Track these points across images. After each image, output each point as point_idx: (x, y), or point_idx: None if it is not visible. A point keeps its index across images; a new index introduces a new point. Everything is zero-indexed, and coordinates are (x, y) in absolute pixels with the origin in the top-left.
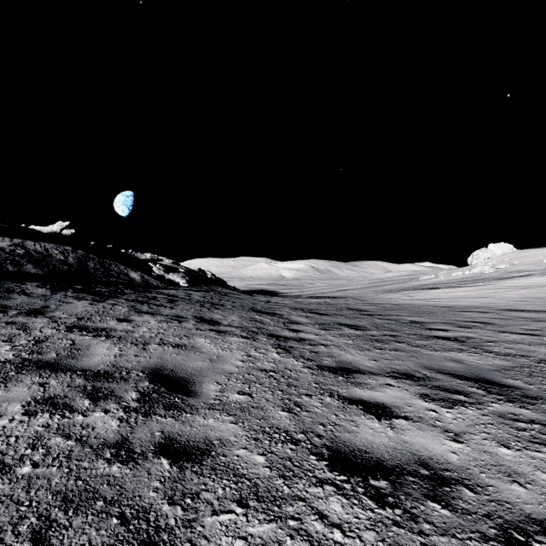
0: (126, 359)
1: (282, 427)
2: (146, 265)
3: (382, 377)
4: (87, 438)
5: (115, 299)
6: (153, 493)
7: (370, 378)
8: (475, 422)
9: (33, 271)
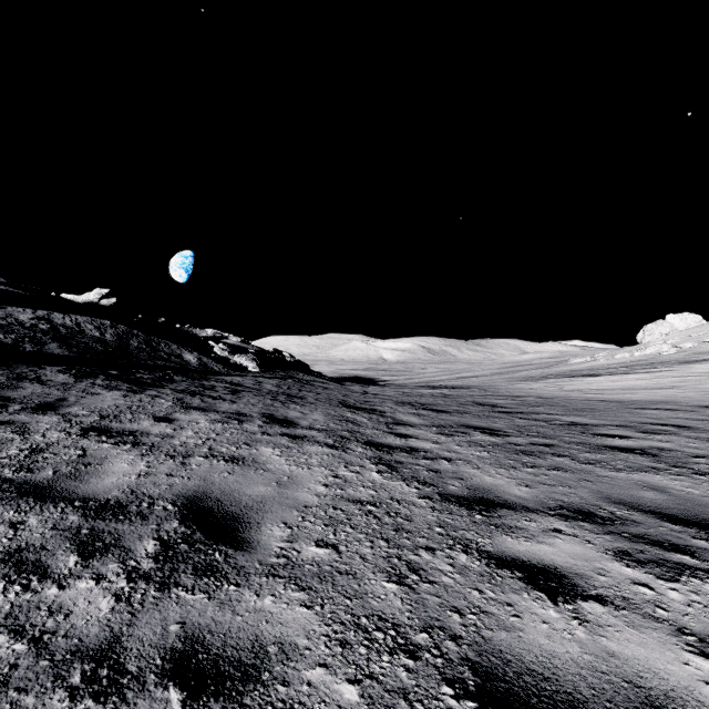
0: (153, 481)
1: (389, 617)
2: (205, 344)
3: (544, 516)
4: (51, 636)
5: (159, 388)
6: None
7: (526, 518)
8: None
9: (58, 352)
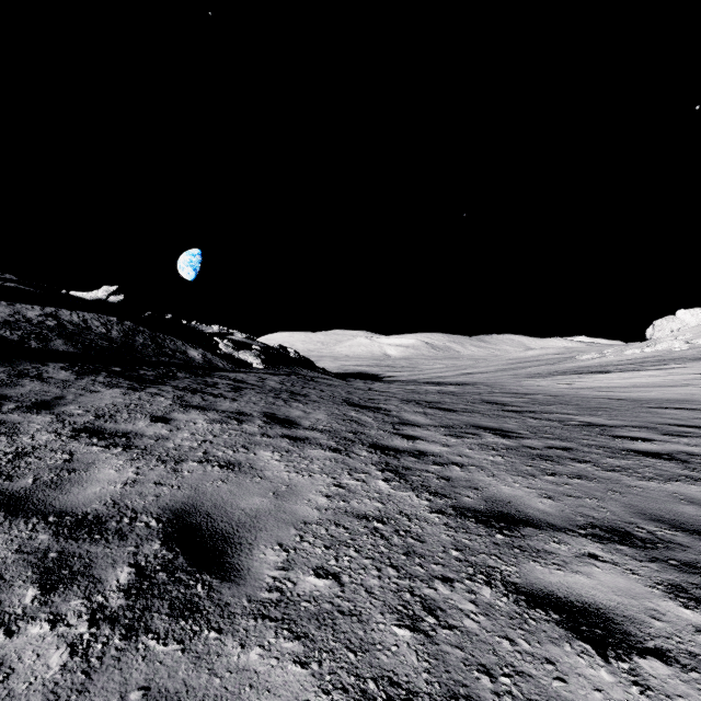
0: (140, 491)
1: (403, 680)
2: (211, 341)
3: (575, 537)
4: None
5: (160, 386)
6: None
7: (554, 539)
8: None
9: (62, 348)
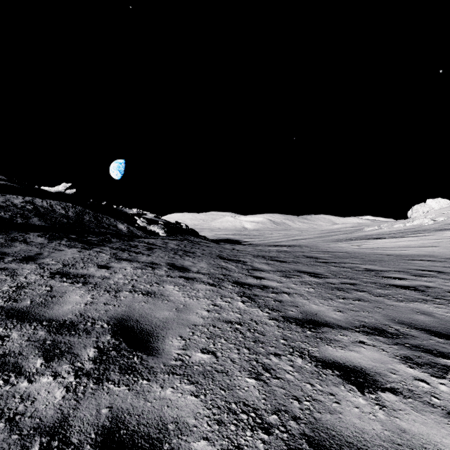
0: (95, 308)
1: (251, 403)
2: (132, 218)
3: (353, 332)
4: (21, 416)
5: (101, 246)
6: None
7: (340, 333)
8: None
9: (38, 223)
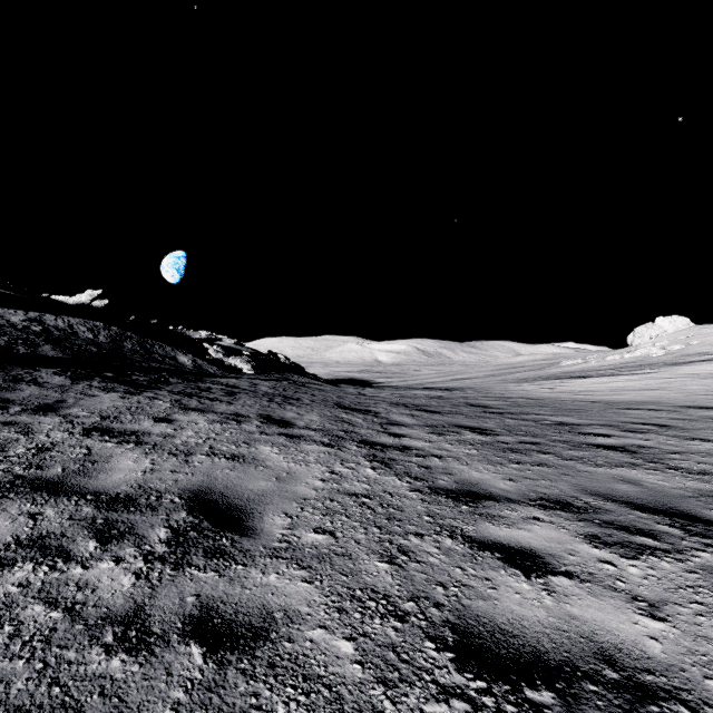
0: (159, 477)
1: (381, 590)
2: (200, 346)
3: (525, 506)
4: (82, 606)
5: (156, 390)
6: (172, 712)
7: (508, 508)
8: (678, 584)
9: (51, 354)
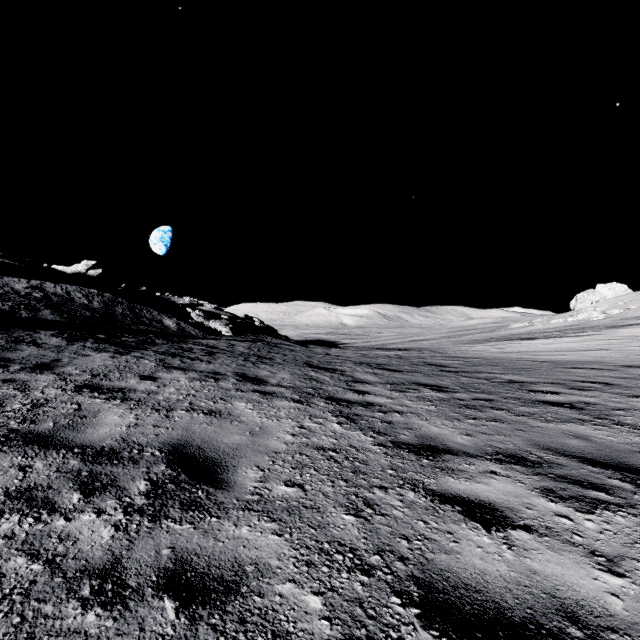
0: (142, 431)
1: (348, 543)
2: (183, 311)
3: (482, 460)
4: (62, 558)
5: (142, 350)
6: None
7: (466, 462)
8: (634, 539)
9: (50, 318)
